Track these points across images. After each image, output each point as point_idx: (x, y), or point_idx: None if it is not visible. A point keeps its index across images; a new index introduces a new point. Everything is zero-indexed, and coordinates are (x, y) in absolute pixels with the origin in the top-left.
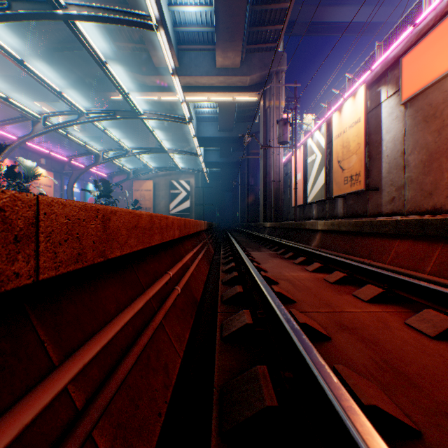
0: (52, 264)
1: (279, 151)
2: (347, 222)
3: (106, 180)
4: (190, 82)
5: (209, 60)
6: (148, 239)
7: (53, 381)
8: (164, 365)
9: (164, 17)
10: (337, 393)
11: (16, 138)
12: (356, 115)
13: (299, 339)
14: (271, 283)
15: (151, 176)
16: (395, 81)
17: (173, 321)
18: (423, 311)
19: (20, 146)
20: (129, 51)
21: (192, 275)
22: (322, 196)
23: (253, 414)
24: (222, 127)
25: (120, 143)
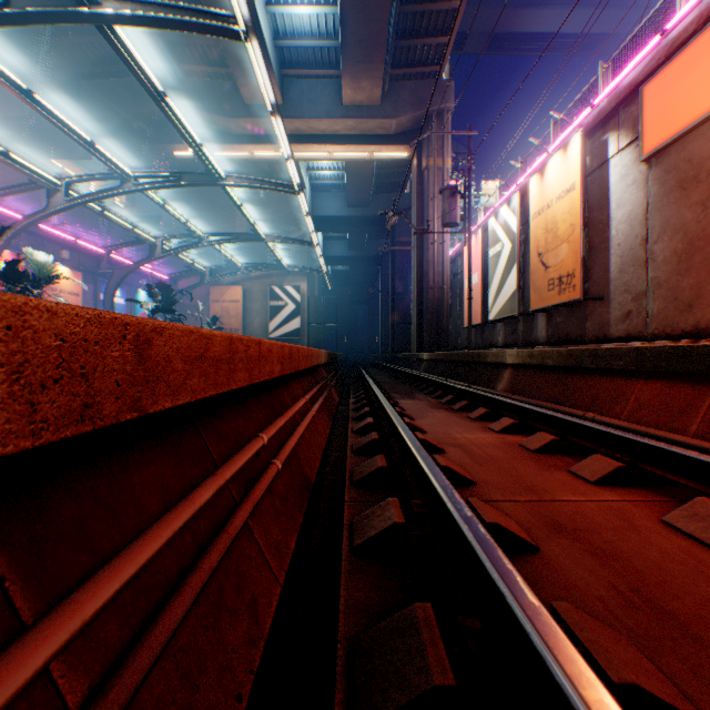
0: (24, 425)
1: (443, 238)
2: (555, 352)
3: (167, 285)
4: (300, 129)
5: (331, 93)
6: (226, 379)
7: (8, 667)
8: (250, 601)
9: (260, 23)
10: (571, 672)
11: (22, 217)
12: (568, 180)
13: (491, 558)
14: (433, 451)
15: (239, 278)
16: (631, 124)
17: (269, 520)
18: (694, 500)
19: (29, 230)
20: (203, 78)
21: (302, 438)
22: (512, 310)
23: (409, 700)
24: (352, 200)
25: (188, 226)
